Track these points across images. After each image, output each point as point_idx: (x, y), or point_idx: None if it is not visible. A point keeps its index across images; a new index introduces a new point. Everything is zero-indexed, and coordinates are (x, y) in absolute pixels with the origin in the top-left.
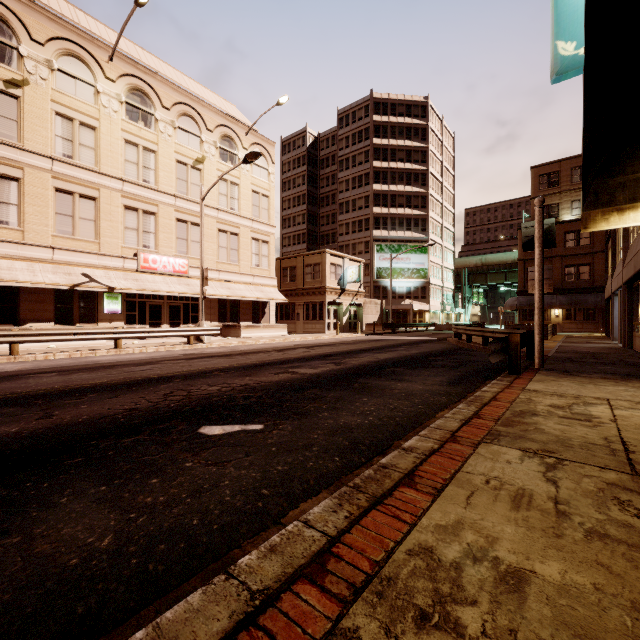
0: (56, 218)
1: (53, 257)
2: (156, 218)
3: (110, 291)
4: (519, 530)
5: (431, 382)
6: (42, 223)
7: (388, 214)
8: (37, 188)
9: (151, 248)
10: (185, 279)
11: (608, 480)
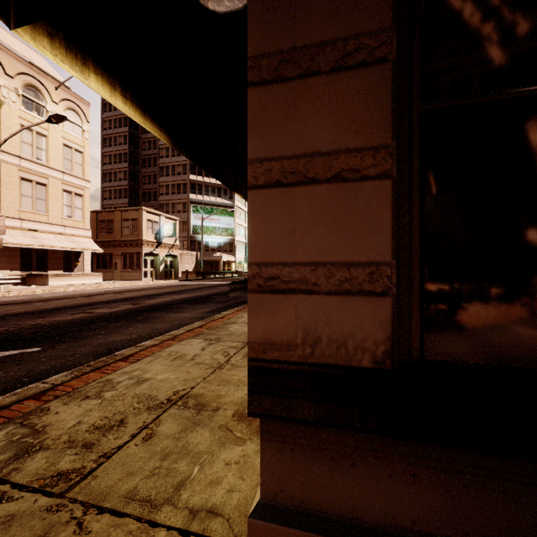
0: None
1: None
2: None
3: None
4: (165, 367)
5: (197, 312)
6: None
7: (203, 182)
8: None
9: None
10: None
11: (231, 346)
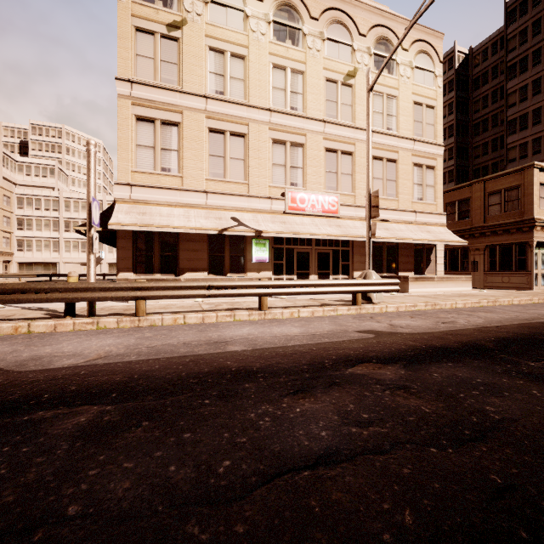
0: (209, 161)
1: (206, 202)
2: (303, 150)
3: (258, 237)
4: None
5: None
6: (197, 167)
7: None
8: (193, 131)
9: (298, 186)
10: (335, 220)
11: None
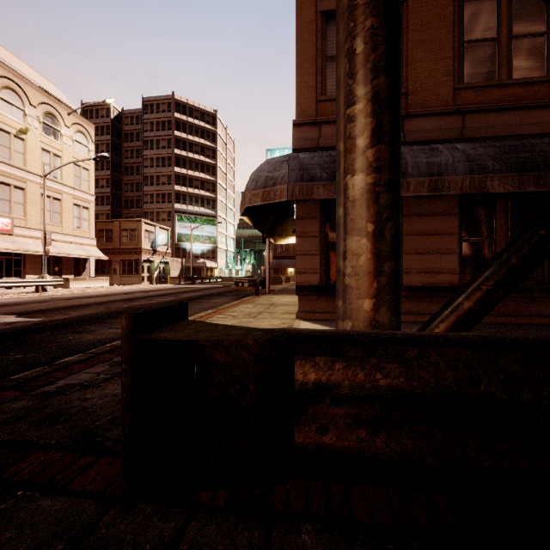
0: None
1: None
2: None
3: None
4: (246, 309)
5: (226, 299)
6: None
7: (187, 192)
8: None
9: None
10: (9, 237)
11: (265, 305)
